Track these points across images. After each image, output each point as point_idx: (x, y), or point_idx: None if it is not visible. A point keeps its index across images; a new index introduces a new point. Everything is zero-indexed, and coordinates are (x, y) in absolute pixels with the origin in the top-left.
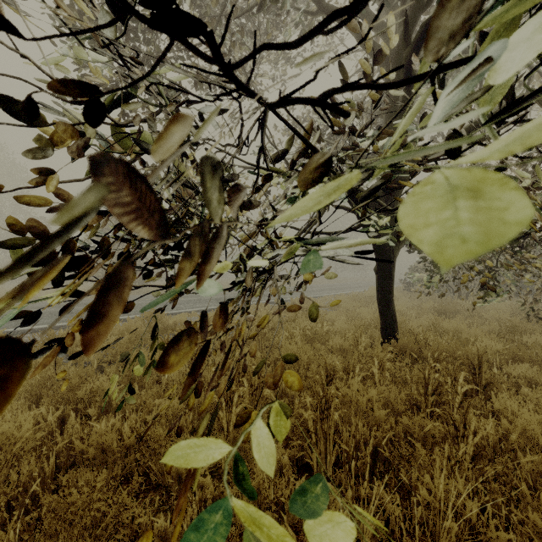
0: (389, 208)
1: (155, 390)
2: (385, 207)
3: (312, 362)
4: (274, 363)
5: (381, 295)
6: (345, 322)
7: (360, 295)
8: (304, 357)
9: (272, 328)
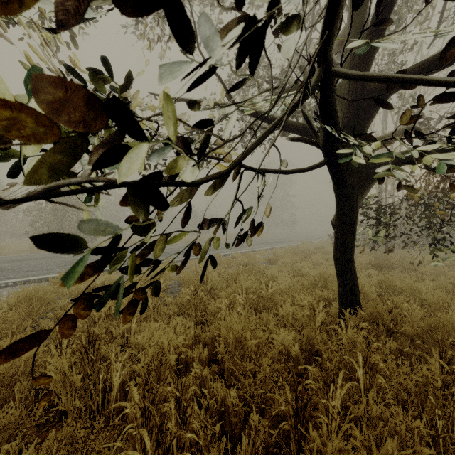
0: (451, 79)
1: (7, 421)
2: (437, 81)
3: (261, 344)
4: (211, 341)
5: (340, 254)
6: (289, 280)
7: (295, 249)
8: (251, 343)
9: (211, 288)
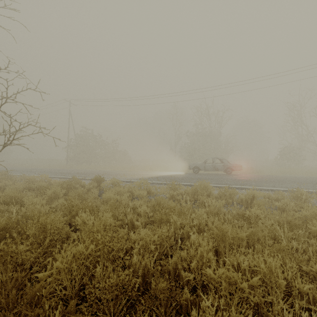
0: None
1: None
2: None
3: None
4: None
5: None
6: None
7: None
8: None
9: None
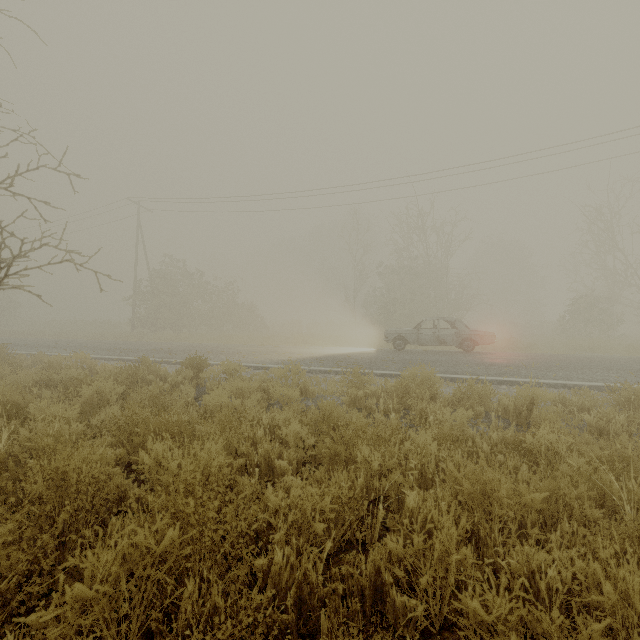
0: None
1: None
2: None
3: None
4: None
5: None
6: None
7: None
8: None
9: None
